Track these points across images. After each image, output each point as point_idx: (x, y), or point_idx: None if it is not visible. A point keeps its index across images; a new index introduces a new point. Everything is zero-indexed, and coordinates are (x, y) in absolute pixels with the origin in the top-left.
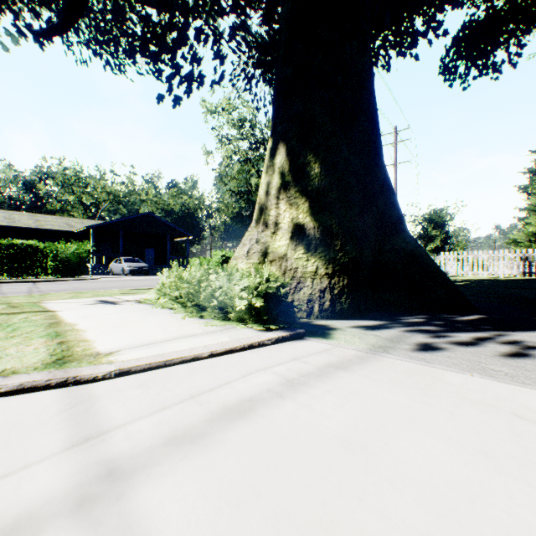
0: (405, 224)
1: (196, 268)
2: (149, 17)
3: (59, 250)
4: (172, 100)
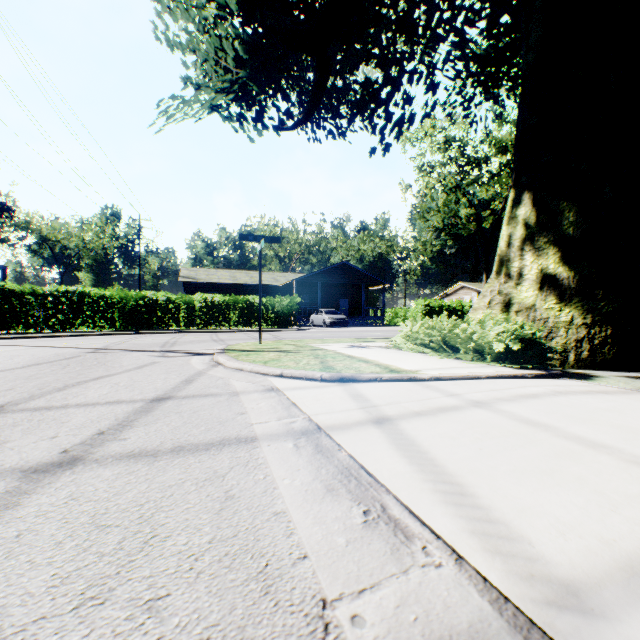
0: None
1: (444, 318)
2: (369, 82)
3: (276, 304)
4: (383, 149)
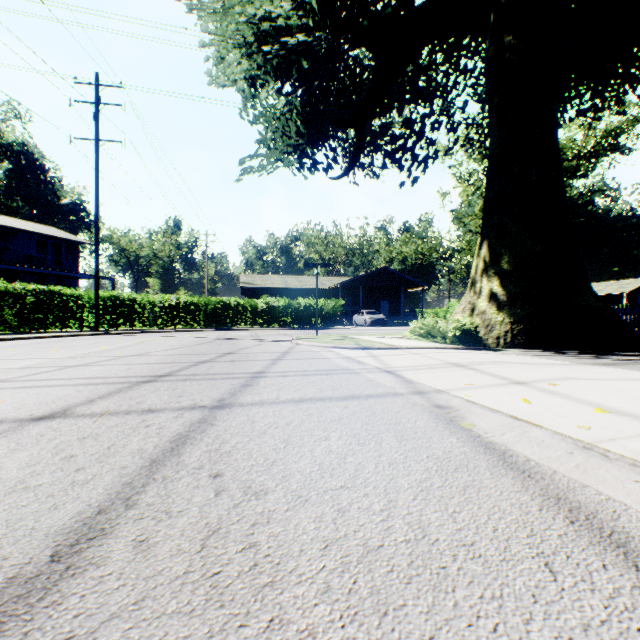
0: (589, 286)
1: (431, 319)
2: (396, 139)
3: (323, 306)
4: (411, 181)
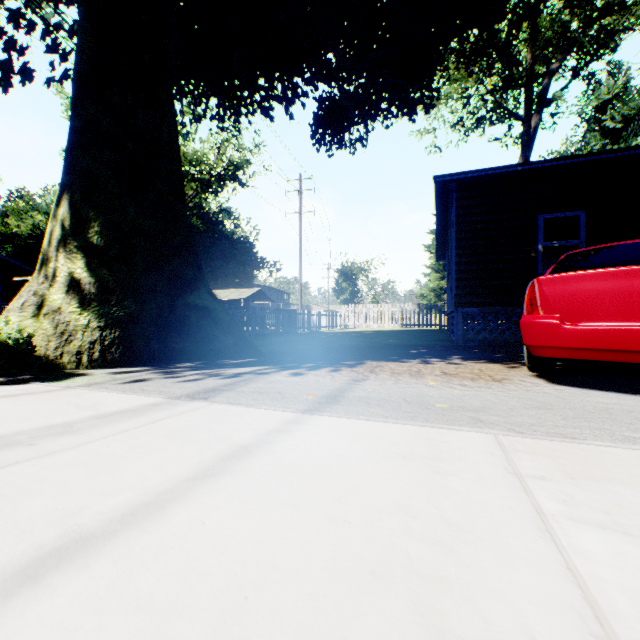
0: (206, 282)
1: None
2: None
3: None
4: None
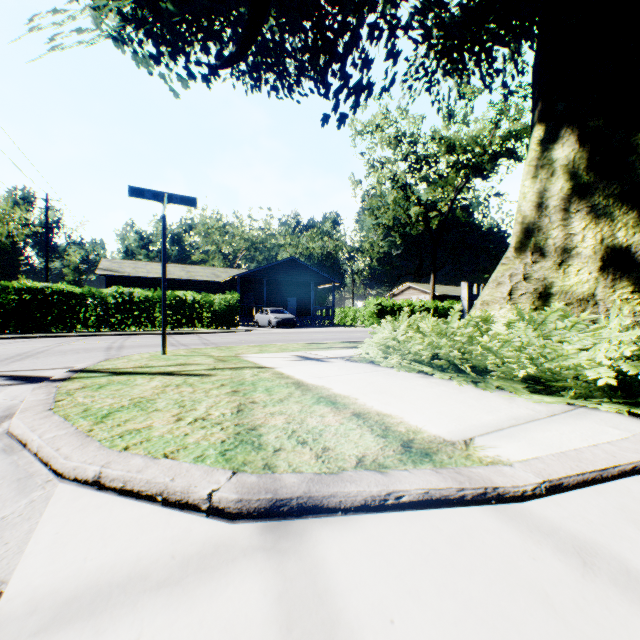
0: None
1: (453, 316)
2: (323, 21)
3: (212, 301)
4: (337, 119)
